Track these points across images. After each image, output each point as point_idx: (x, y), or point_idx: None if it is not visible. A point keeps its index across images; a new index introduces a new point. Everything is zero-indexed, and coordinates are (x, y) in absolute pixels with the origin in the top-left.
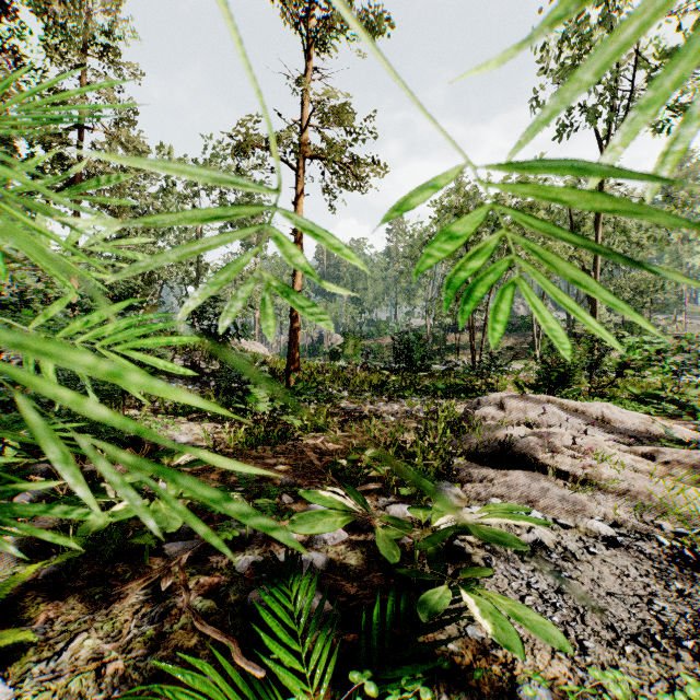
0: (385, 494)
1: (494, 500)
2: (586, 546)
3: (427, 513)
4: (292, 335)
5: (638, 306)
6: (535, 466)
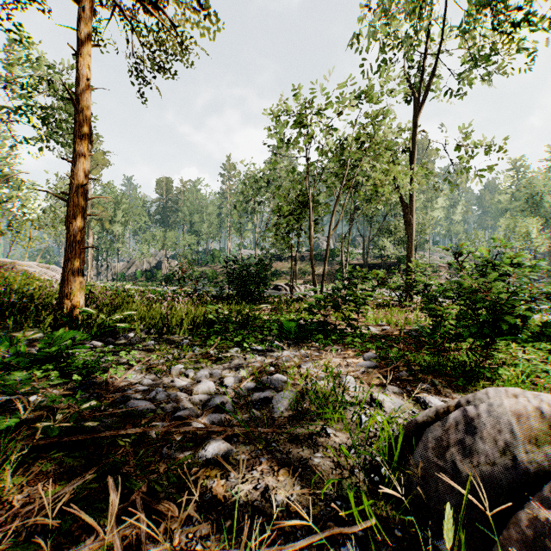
0: None
1: None
2: None
3: None
4: (68, 252)
5: None
6: None
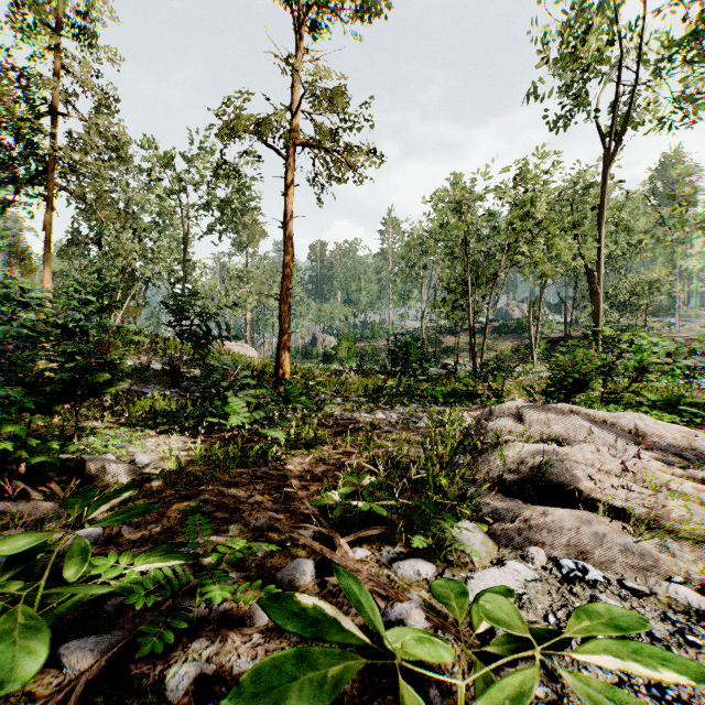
0: (390, 541)
1: (534, 550)
2: (678, 630)
3: (461, 602)
4: (281, 336)
5: (634, 308)
6: (578, 499)
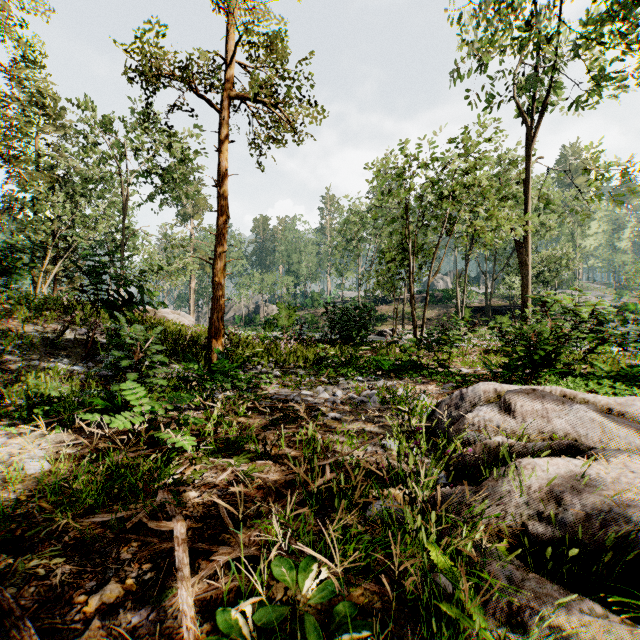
0: None
1: None
2: None
3: None
4: (214, 303)
5: (545, 281)
6: None
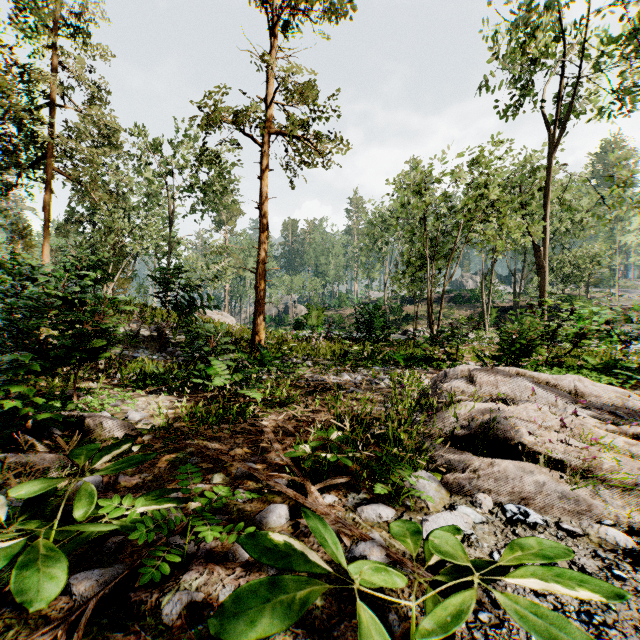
0: (355, 488)
1: (482, 496)
2: (607, 565)
3: (416, 539)
4: (257, 306)
5: (577, 280)
6: (521, 452)
